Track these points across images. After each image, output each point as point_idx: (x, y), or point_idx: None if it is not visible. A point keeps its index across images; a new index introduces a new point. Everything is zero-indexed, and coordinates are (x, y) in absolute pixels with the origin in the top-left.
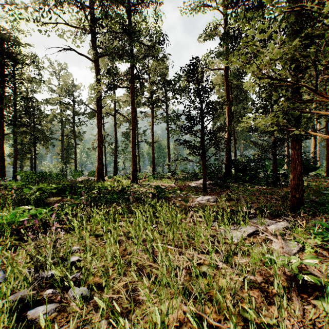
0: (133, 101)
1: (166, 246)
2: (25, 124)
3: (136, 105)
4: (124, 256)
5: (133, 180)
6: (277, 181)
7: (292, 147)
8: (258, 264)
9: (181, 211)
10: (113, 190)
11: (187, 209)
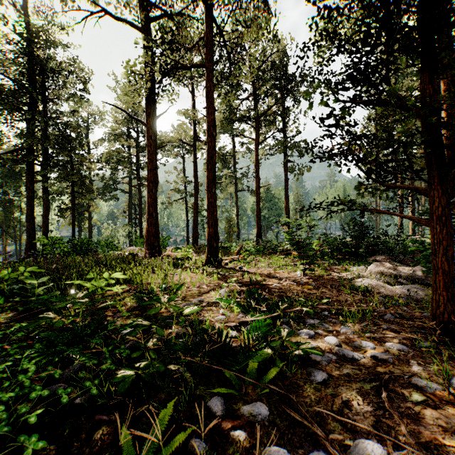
0: (211, 91)
1: None
2: (59, 164)
3: (228, 121)
4: None
5: (209, 259)
6: None
7: None
8: None
9: None
10: (91, 310)
11: None
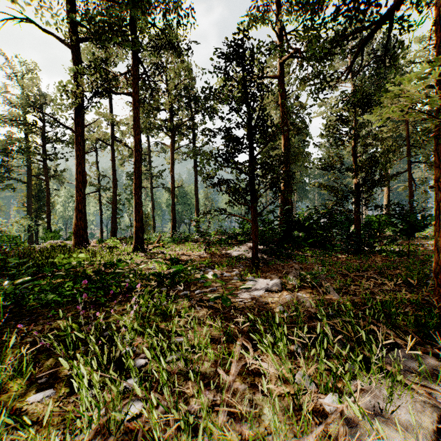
0: (137, 117)
1: None
2: None
3: (147, 130)
4: None
5: (136, 246)
6: (361, 246)
7: (440, 186)
8: None
9: (216, 327)
10: (84, 270)
11: (231, 325)
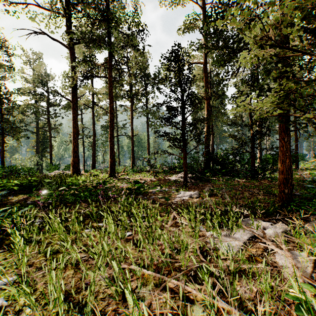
0: (111, 92)
1: (142, 270)
2: None
3: (116, 97)
4: (78, 293)
5: (111, 174)
6: (255, 174)
7: (281, 139)
8: (279, 307)
9: (162, 211)
10: (86, 186)
11: (169, 209)
